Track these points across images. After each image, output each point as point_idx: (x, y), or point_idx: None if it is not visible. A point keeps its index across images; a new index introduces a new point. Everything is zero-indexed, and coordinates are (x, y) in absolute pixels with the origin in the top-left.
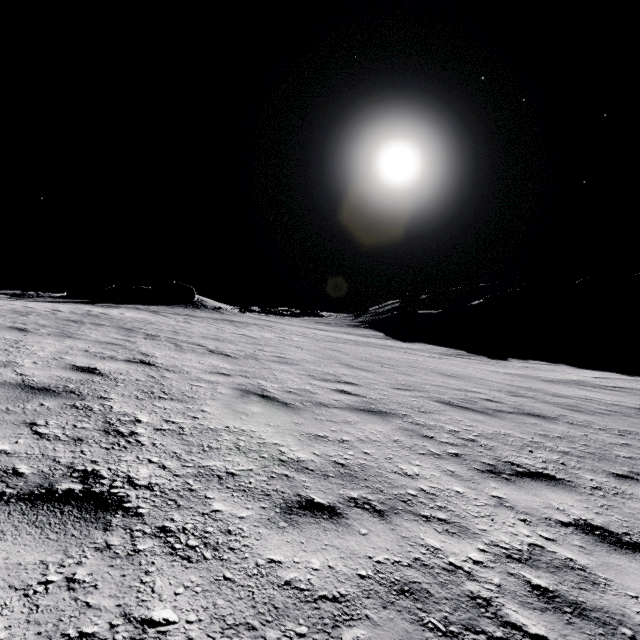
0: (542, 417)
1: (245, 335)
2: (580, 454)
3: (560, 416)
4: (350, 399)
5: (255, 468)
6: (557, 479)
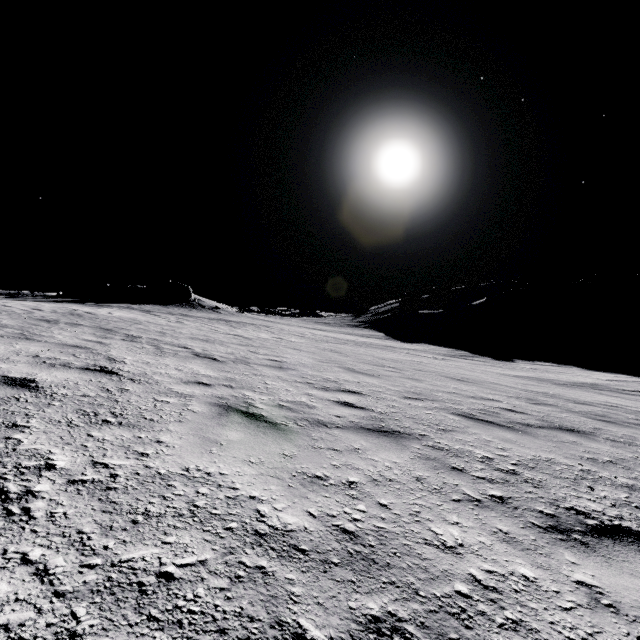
0: (577, 432)
1: (239, 336)
2: None
3: (596, 430)
4: (355, 414)
5: (212, 557)
6: None
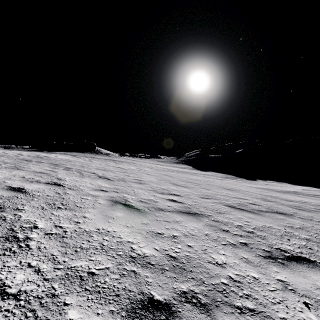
0: (285, 214)
1: (120, 167)
2: (316, 240)
3: (294, 213)
4: (177, 205)
5: (111, 266)
6: (312, 261)
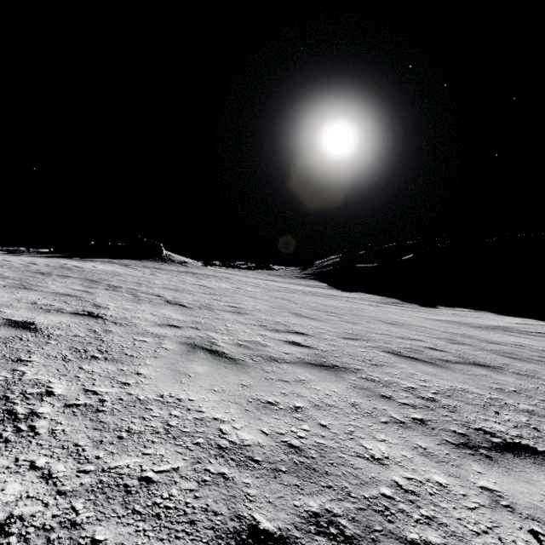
0: (488, 367)
1: (204, 286)
2: None
3: (504, 365)
4: (301, 352)
5: (183, 465)
6: (540, 453)
